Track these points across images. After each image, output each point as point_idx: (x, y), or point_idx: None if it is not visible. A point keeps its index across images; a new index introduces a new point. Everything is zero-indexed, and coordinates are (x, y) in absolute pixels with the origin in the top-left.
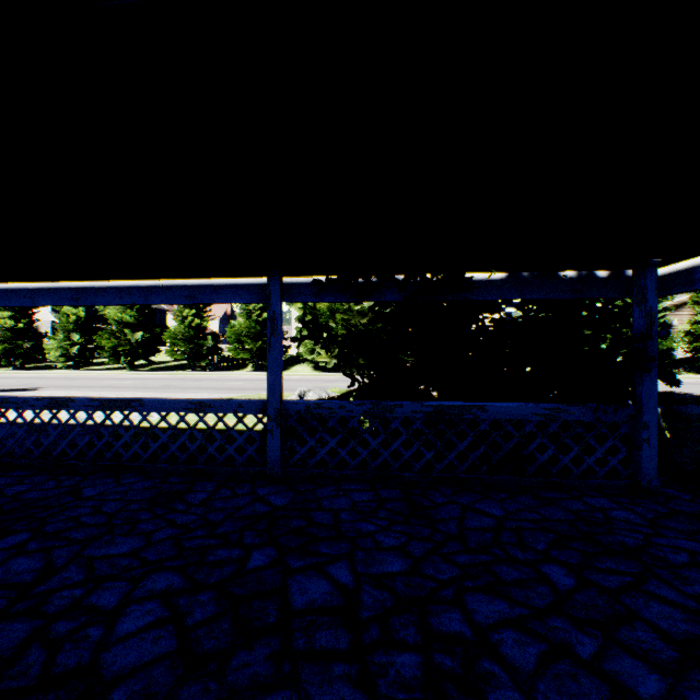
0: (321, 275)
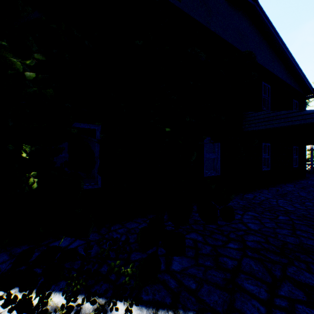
0: None
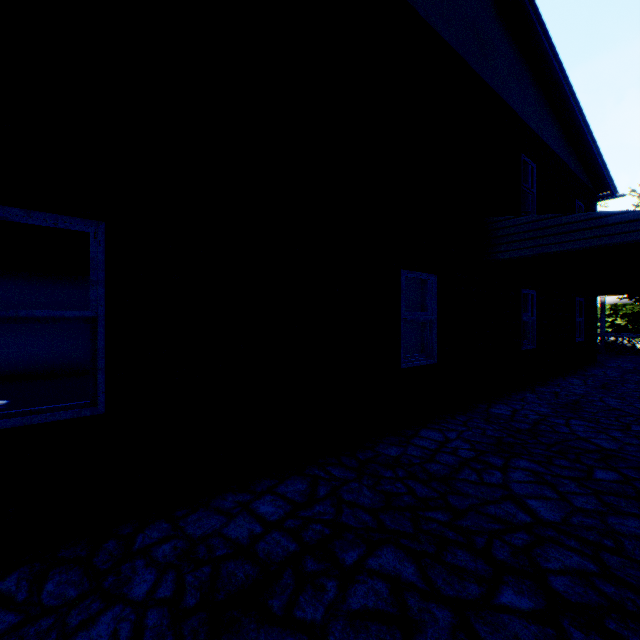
0: (619, 295)
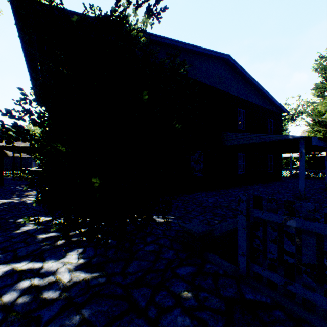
0: (298, 153)
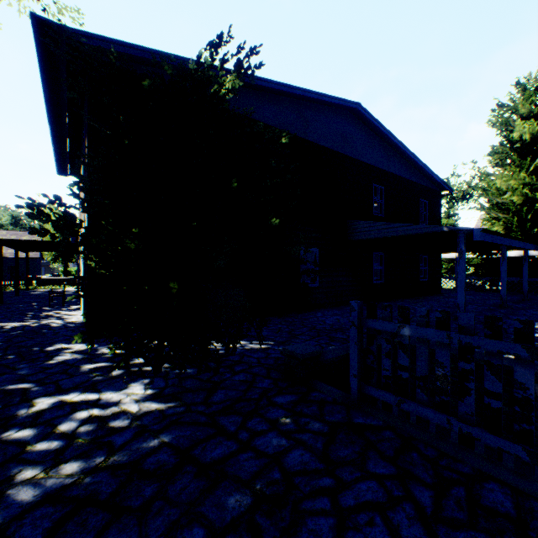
0: (467, 252)
